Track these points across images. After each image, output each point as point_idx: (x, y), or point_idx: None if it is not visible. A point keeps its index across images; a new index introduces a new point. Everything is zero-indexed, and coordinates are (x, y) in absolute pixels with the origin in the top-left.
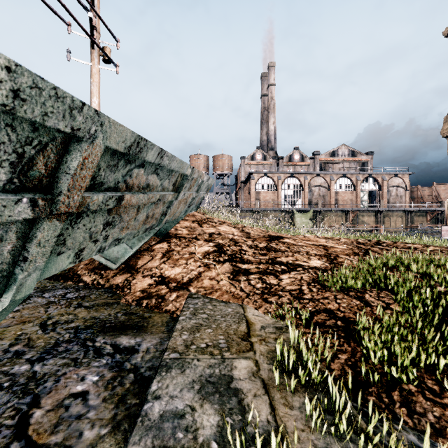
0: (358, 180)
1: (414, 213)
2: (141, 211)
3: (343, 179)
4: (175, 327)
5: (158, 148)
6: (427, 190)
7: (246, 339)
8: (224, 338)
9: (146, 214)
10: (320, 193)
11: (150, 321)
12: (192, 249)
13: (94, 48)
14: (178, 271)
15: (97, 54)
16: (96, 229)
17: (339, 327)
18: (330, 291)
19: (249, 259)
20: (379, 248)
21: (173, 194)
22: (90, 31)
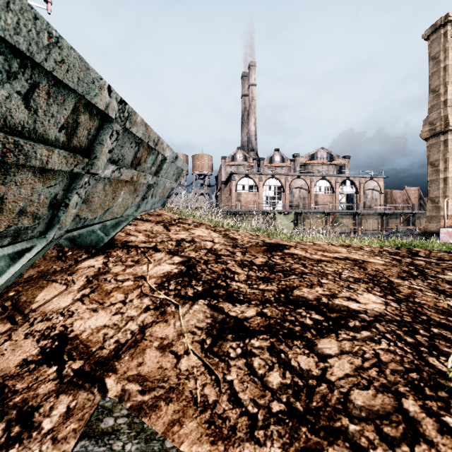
0: (337, 183)
1: (389, 215)
2: None
3: (322, 181)
4: None
5: None
6: (399, 194)
7: None
8: None
9: None
10: (300, 195)
11: None
12: (141, 269)
13: None
14: (101, 321)
15: None
16: None
17: None
18: None
19: (242, 290)
20: (424, 262)
21: (73, 158)
22: None
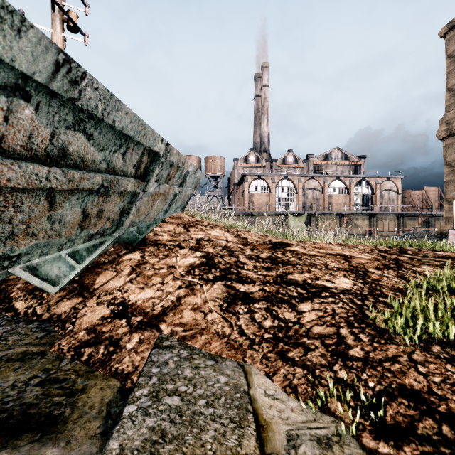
0: (352, 184)
1: (406, 216)
2: (65, 205)
3: (337, 182)
4: (105, 449)
5: (49, 43)
6: (418, 194)
7: None
8: None
9: (82, 211)
10: (314, 196)
11: (78, 402)
12: (172, 261)
13: (55, 10)
14: (148, 294)
15: (60, 18)
16: None
17: (452, 444)
18: (395, 343)
19: (249, 276)
20: (407, 258)
21: (137, 183)
22: None
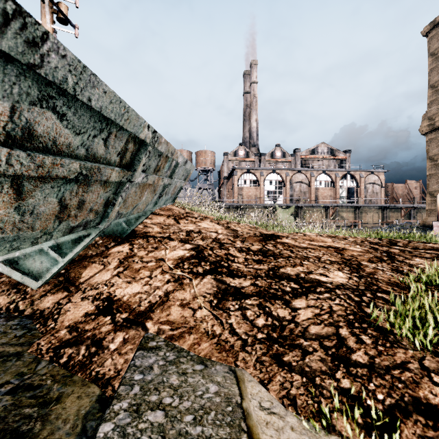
0: (337, 177)
1: (390, 209)
2: (36, 194)
3: (323, 176)
4: None
5: None
6: (400, 187)
7: None
8: None
9: (58, 201)
10: (301, 189)
11: (51, 415)
12: (160, 254)
13: (44, 1)
14: (135, 289)
15: (49, 10)
16: None
17: None
18: (402, 346)
19: (240, 269)
20: (398, 250)
21: (122, 172)
22: None
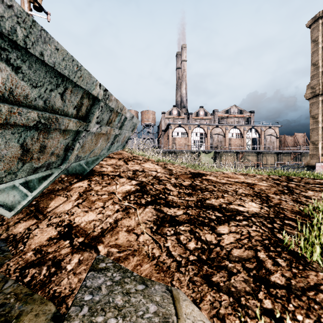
0: (245, 130)
1: (283, 153)
2: None
3: (234, 129)
4: None
5: None
6: (290, 138)
7: None
8: None
9: (20, 146)
10: (218, 139)
11: None
12: (112, 188)
13: None
14: (91, 217)
15: (27, 0)
16: None
17: None
18: (313, 269)
19: (174, 200)
20: (295, 185)
21: (79, 123)
22: None
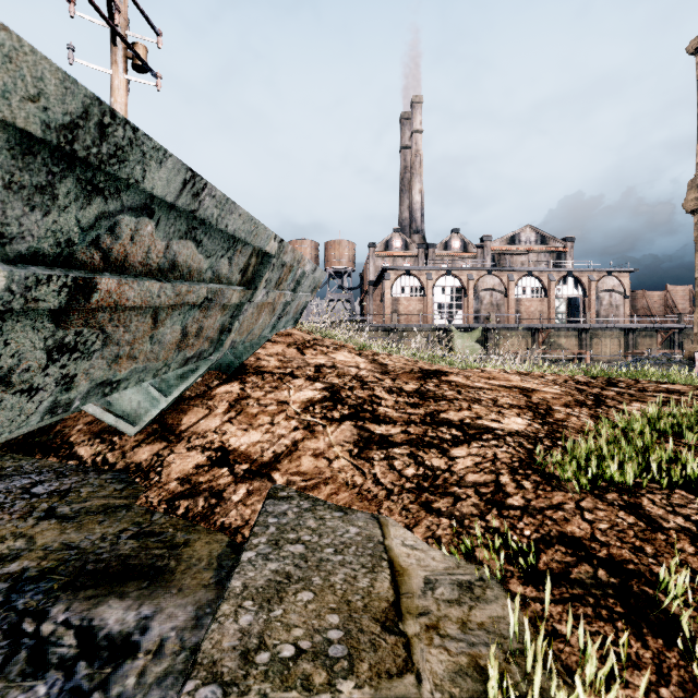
0: (552, 281)
1: (638, 332)
2: (166, 322)
3: (528, 279)
4: (228, 587)
5: (181, 165)
6: (657, 297)
7: (392, 625)
8: (340, 623)
9: (181, 329)
10: (492, 301)
11: (183, 555)
12: (283, 395)
13: (117, 44)
14: (254, 438)
15: (123, 55)
16: (21, 363)
17: (604, 586)
18: (564, 490)
19: (388, 414)
20: (615, 392)
21: (243, 292)
22: (107, 10)
